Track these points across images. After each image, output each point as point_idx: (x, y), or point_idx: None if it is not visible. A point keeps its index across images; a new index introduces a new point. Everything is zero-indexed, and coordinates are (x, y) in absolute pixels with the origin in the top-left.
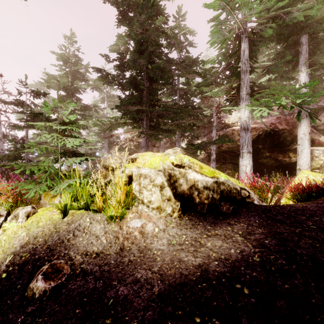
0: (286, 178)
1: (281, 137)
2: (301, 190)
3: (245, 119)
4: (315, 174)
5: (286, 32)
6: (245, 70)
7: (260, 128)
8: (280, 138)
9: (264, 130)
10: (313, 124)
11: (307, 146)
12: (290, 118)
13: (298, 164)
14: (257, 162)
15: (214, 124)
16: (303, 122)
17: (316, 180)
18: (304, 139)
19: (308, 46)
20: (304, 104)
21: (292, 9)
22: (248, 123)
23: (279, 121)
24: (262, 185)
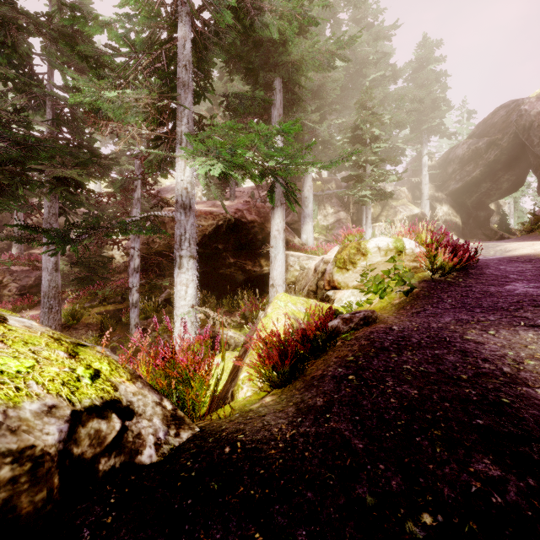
0: (257, 301)
1: (250, 233)
2: (279, 357)
3: (185, 186)
4: (295, 300)
5: (257, 62)
6: (187, 82)
7: (220, 215)
8: (249, 236)
9: (226, 218)
10: (287, 221)
11: (282, 250)
12: (262, 206)
13: (272, 278)
14: (217, 273)
15: (137, 194)
16: (277, 212)
17: (297, 313)
18: (278, 239)
19: (282, 100)
20: (280, 174)
21: (263, 3)
22: (192, 195)
23: (248, 207)
24: (184, 367)
